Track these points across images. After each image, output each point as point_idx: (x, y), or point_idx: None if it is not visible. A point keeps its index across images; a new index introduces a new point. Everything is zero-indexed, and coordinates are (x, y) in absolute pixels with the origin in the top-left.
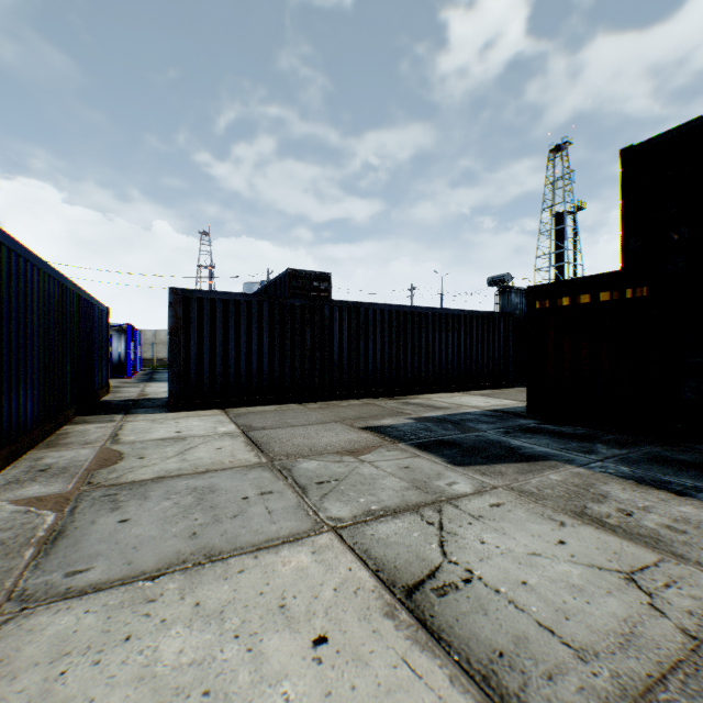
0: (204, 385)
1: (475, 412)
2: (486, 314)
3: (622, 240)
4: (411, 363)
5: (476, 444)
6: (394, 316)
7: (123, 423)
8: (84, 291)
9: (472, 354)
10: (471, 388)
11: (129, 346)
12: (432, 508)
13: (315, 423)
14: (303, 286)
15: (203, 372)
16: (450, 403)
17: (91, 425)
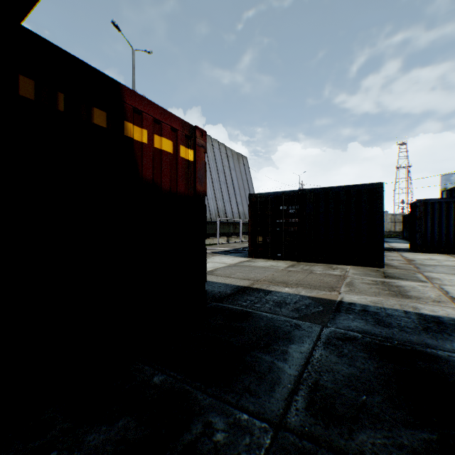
0: (434, 242)
1: None
2: None
3: None
4: None
5: None
6: None
7: (399, 254)
8: None
9: None
10: None
11: None
12: None
13: None
14: None
15: (433, 236)
16: None
17: (387, 253)
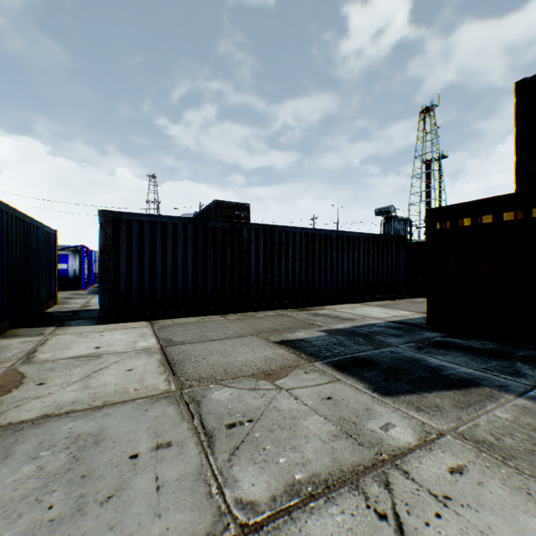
0: (133, 299)
1: (379, 324)
2: (380, 237)
3: (516, 165)
4: (318, 278)
5: (393, 363)
6: (304, 238)
7: (50, 337)
8: (22, 213)
9: (370, 270)
10: (369, 299)
11: (82, 264)
12: (375, 476)
13: (233, 336)
14: (227, 214)
15: (132, 288)
16: (354, 314)
17: (17, 339)
